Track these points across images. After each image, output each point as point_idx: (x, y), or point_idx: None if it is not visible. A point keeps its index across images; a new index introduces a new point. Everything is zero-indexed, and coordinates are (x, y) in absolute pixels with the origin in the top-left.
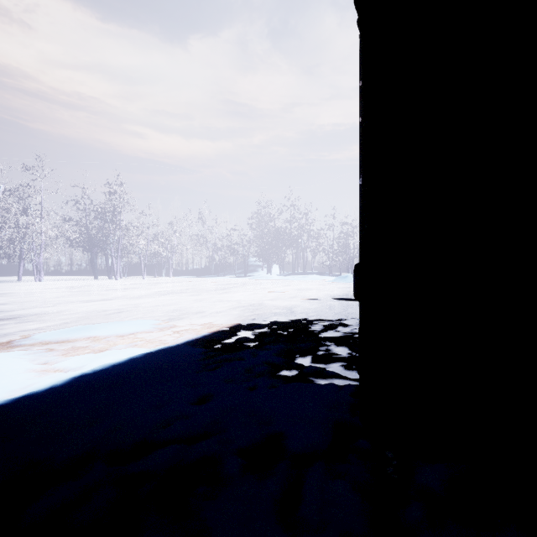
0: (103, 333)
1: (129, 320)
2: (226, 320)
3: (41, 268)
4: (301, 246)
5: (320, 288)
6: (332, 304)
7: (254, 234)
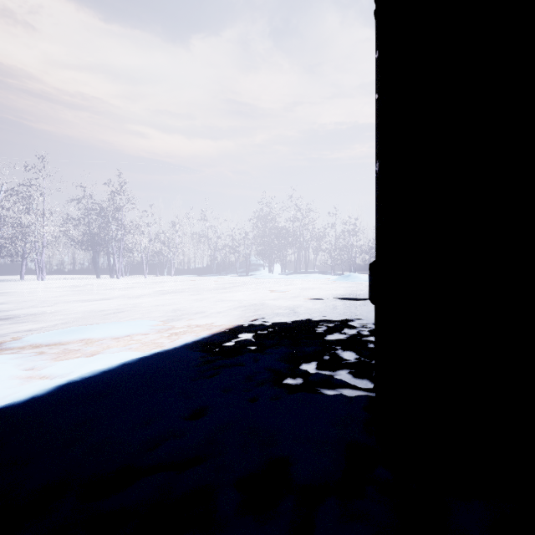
0: (97, 335)
1: (127, 320)
2: (227, 320)
3: (43, 267)
4: (303, 245)
5: (323, 287)
6: (336, 304)
7: (256, 233)
